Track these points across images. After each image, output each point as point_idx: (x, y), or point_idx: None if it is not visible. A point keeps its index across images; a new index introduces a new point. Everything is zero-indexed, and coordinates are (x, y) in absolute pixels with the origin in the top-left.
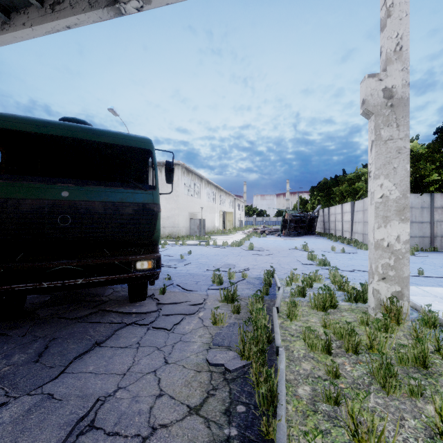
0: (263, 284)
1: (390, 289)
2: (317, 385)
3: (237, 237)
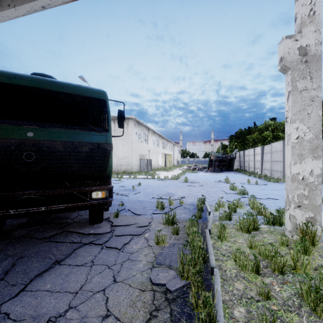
0: (196, 209)
1: (305, 215)
2: (251, 307)
3: (175, 172)
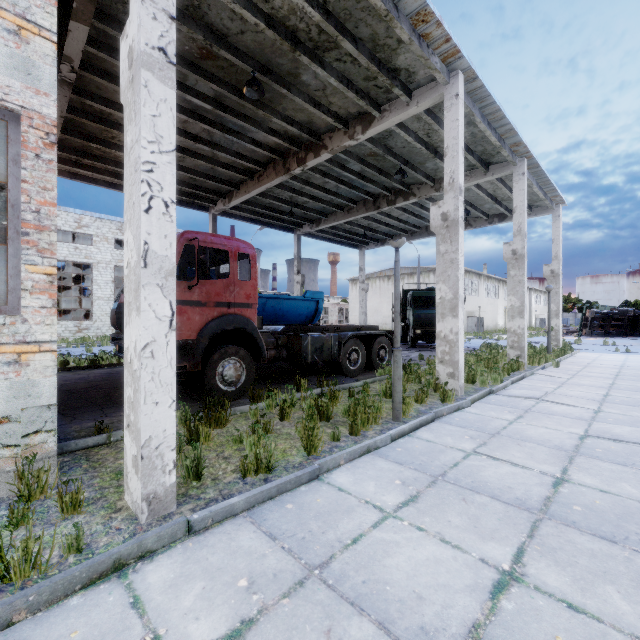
0: None
1: (553, 344)
2: None
3: None
